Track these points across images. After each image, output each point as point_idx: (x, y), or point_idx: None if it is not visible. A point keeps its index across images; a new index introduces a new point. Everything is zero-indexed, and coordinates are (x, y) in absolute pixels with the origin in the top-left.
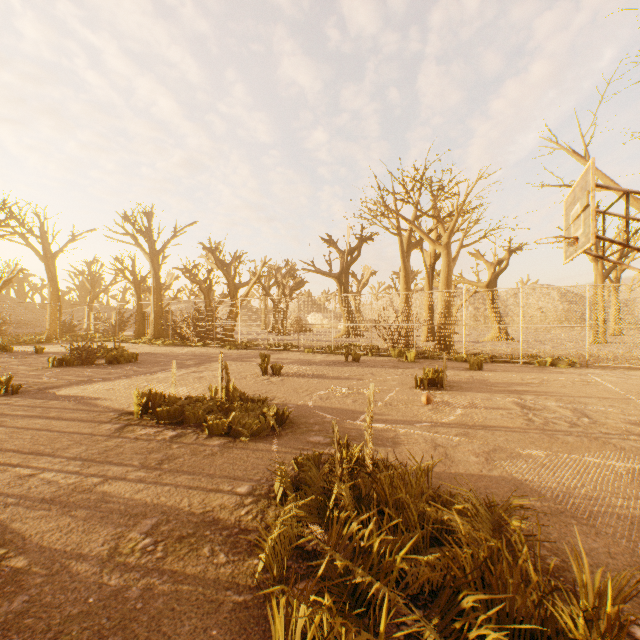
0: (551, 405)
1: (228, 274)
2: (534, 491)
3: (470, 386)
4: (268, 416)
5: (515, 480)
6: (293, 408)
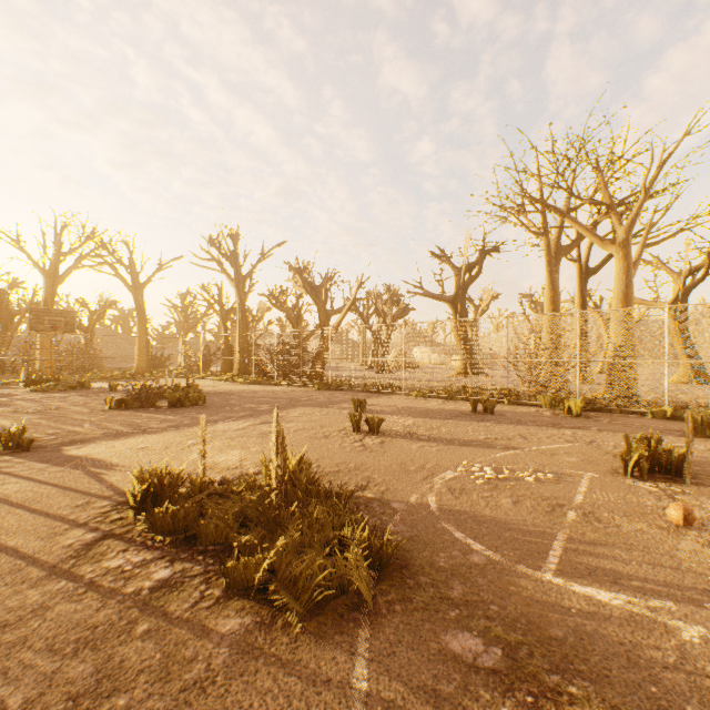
0: None
1: (318, 299)
2: None
3: None
4: (348, 562)
5: None
6: (401, 514)
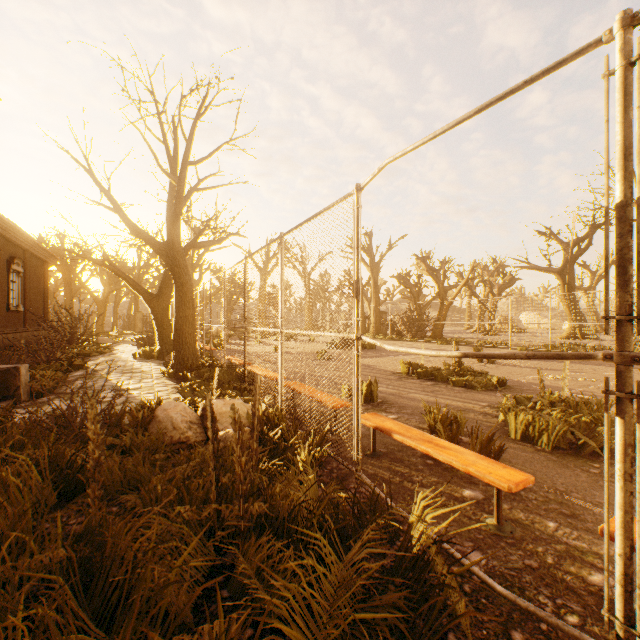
0: None
1: (437, 279)
2: None
3: None
4: (492, 378)
5: None
6: (509, 381)
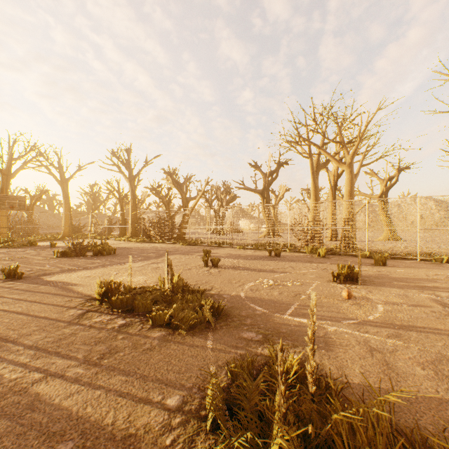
0: None
1: (181, 191)
2: None
3: (381, 281)
4: (204, 310)
5: None
6: (227, 299)
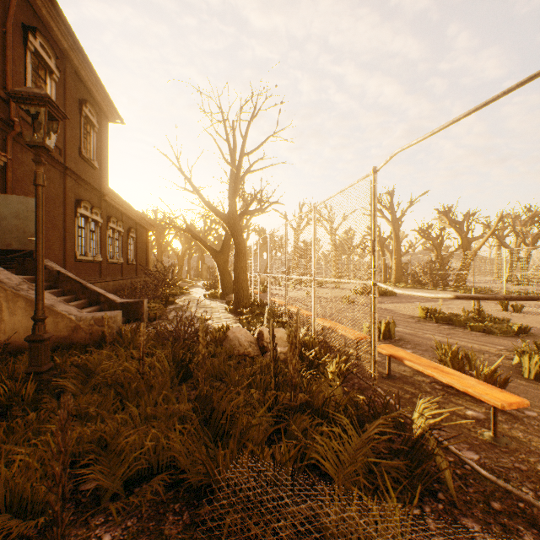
0: None
1: (460, 231)
2: None
3: None
4: (512, 325)
5: None
6: (534, 329)
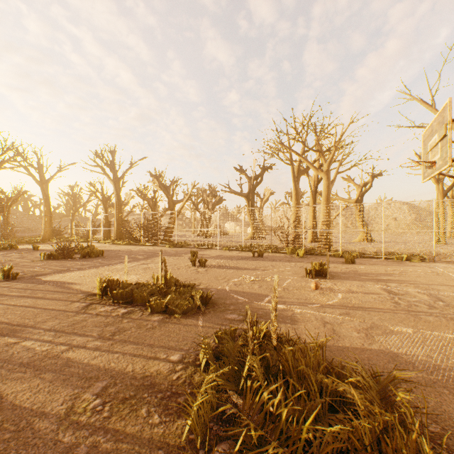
0: (411, 291)
1: (168, 194)
2: (408, 363)
3: (347, 276)
4: (195, 298)
5: (391, 353)
6: (214, 292)
